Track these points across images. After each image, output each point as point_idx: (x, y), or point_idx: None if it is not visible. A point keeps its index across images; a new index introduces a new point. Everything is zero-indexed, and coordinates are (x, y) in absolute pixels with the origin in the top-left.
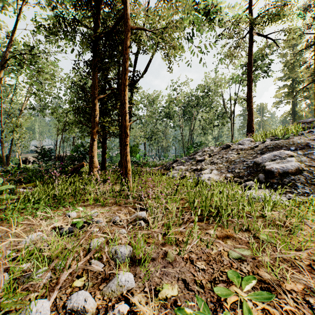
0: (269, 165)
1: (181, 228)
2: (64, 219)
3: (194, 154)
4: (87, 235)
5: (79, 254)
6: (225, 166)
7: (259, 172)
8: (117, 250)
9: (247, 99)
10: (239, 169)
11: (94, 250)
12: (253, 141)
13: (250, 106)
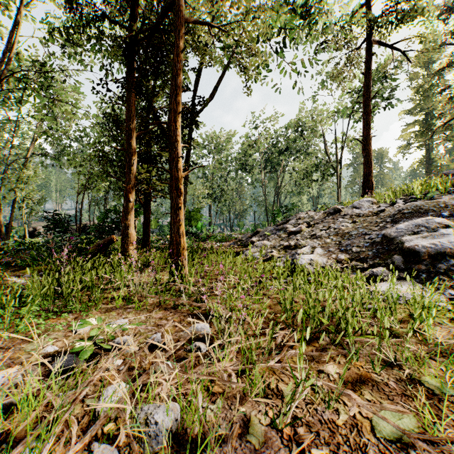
0: (410, 241)
1: (274, 361)
2: (66, 338)
3: (284, 223)
4: (96, 378)
5: (69, 431)
6: (335, 242)
7: (392, 251)
8: (149, 416)
9: (363, 139)
10: (359, 247)
11: (103, 417)
12: (375, 203)
13: (368, 150)
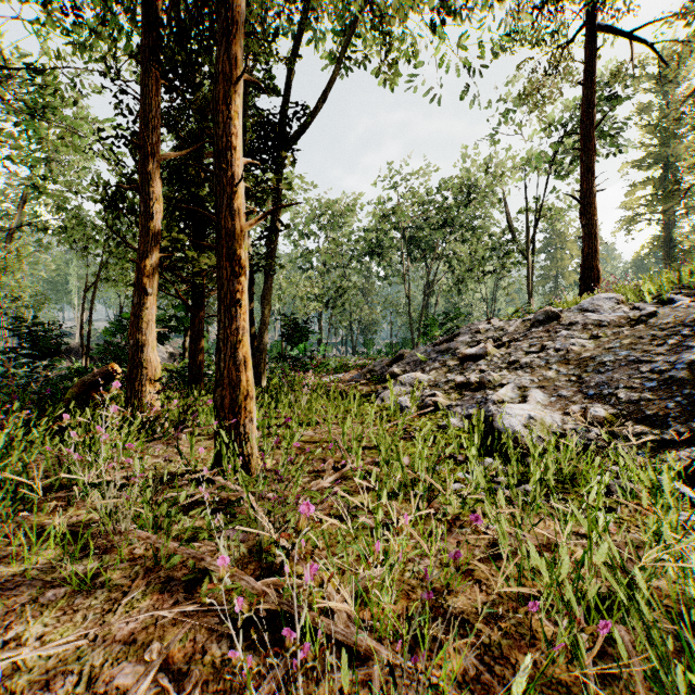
0: None
1: None
2: None
3: (447, 340)
4: None
5: None
6: (566, 377)
7: None
8: None
9: (581, 196)
10: (633, 389)
11: None
12: (623, 302)
13: (591, 214)
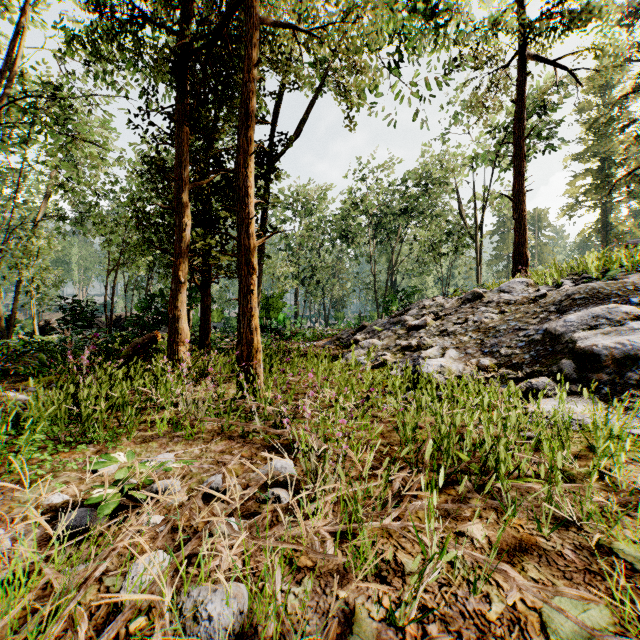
0: (585, 339)
1: (390, 518)
2: (81, 482)
3: (401, 314)
4: (121, 545)
5: (74, 632)
6: (475, 340)
7: (559, 354)
8: (200, 606)
9: (513, 195)
10: (510, 348)
11: (129, 609)
12: (532, 285)
13: (521, 210)
